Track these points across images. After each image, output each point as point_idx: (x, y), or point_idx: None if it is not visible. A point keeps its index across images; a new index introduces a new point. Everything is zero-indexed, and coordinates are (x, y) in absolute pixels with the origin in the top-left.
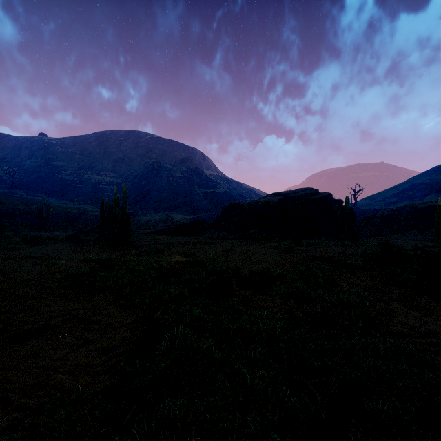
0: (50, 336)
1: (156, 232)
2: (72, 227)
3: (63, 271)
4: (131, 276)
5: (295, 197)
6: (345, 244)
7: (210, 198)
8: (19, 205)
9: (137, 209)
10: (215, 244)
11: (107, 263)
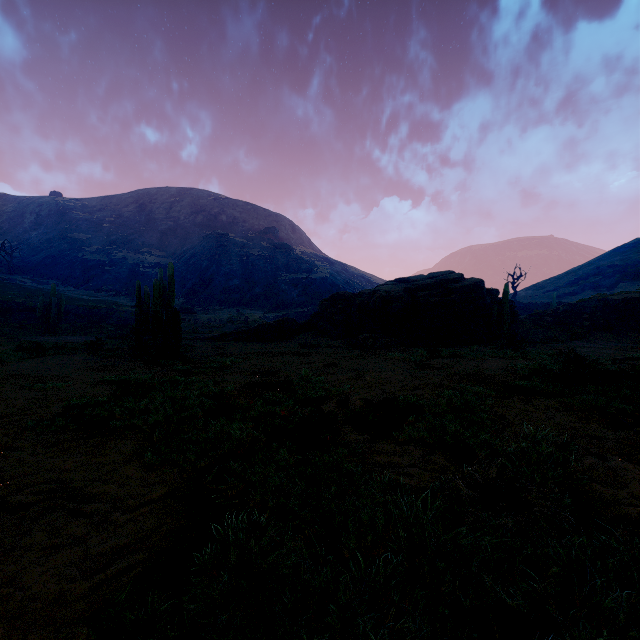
0: (5, 528)
1: (221, 337)
2: (97, 330)
3: (64, 400)
4: (168, 410)
5: (428, 285)
6: (507, 356)
7: (302, 287)
8: (18, 297)
9: (195, 304)
10: (309, 356)
11: (137, 387)
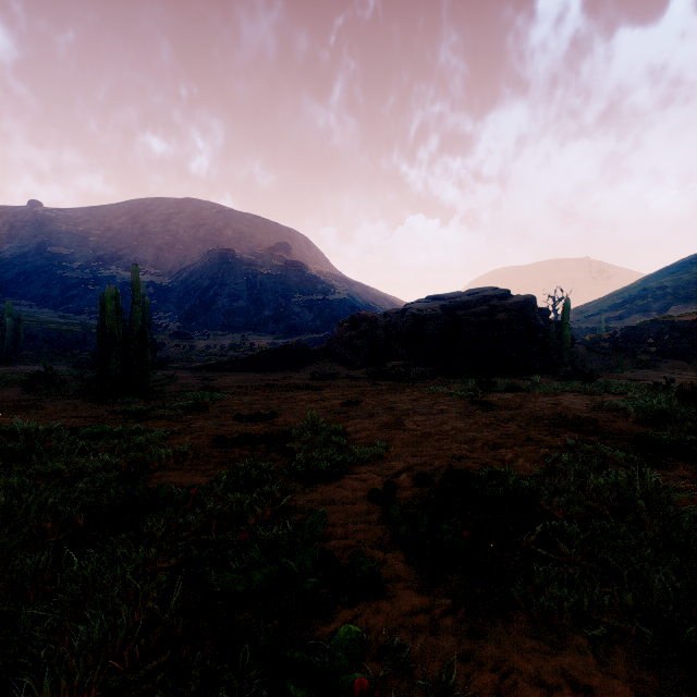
0: None
1: (215, 366)
2: (68, 358)
3: None
4: None
5: (470, 301)
6: (587, 389)
7: (318, 310)
8: None
9: (193, 328)
10: (322, 390)
11: (7, 450)
